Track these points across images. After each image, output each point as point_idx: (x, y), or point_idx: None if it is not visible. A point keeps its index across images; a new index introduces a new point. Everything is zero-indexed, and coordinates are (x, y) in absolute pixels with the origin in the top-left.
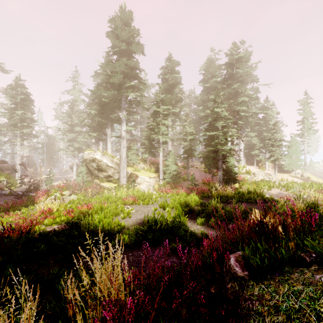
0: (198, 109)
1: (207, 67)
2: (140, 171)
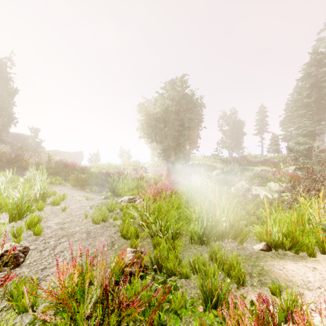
0: None
1: None
2: None
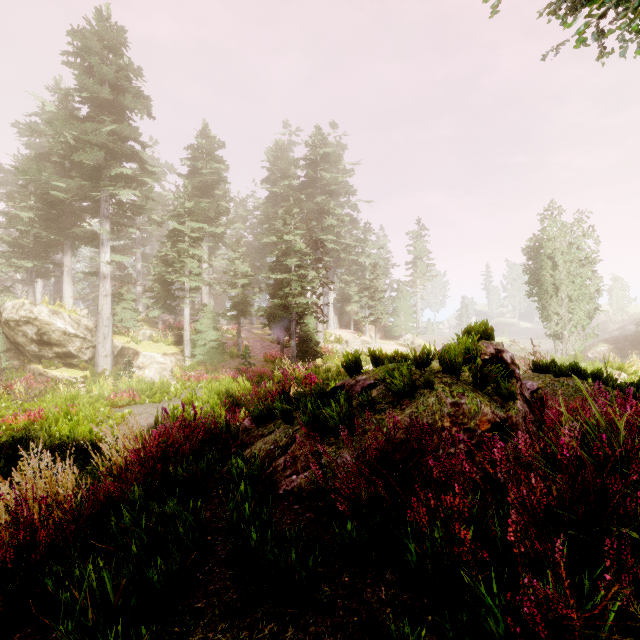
0: (262, 227)
1: (275, 159)
2: (142, 344)
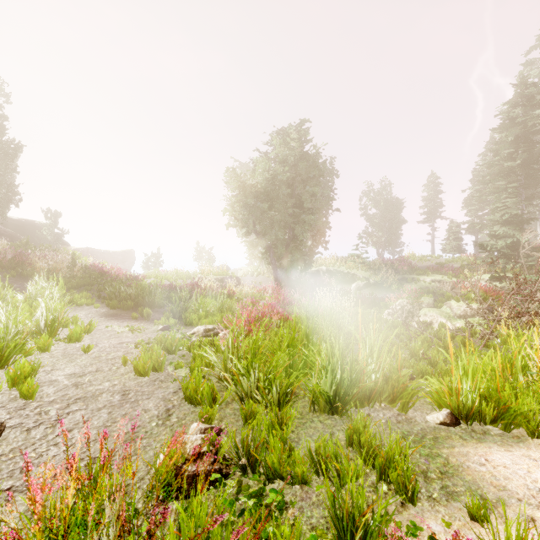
0: None
1: None
2: None
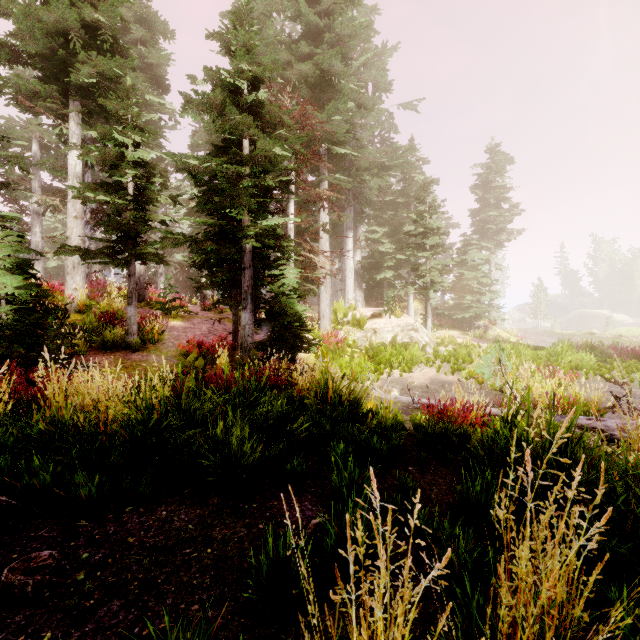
0: None
1: None
2: None
